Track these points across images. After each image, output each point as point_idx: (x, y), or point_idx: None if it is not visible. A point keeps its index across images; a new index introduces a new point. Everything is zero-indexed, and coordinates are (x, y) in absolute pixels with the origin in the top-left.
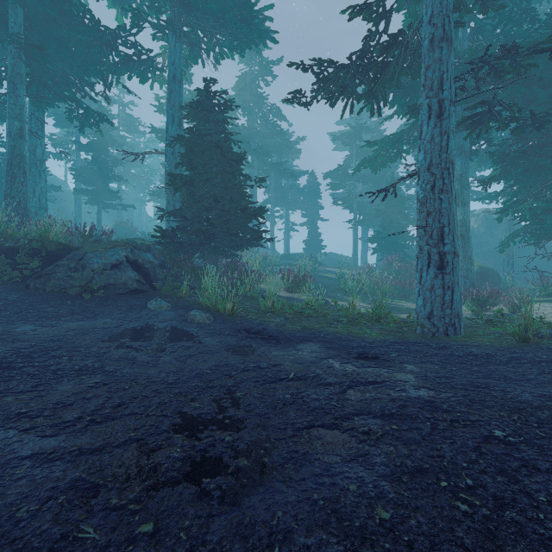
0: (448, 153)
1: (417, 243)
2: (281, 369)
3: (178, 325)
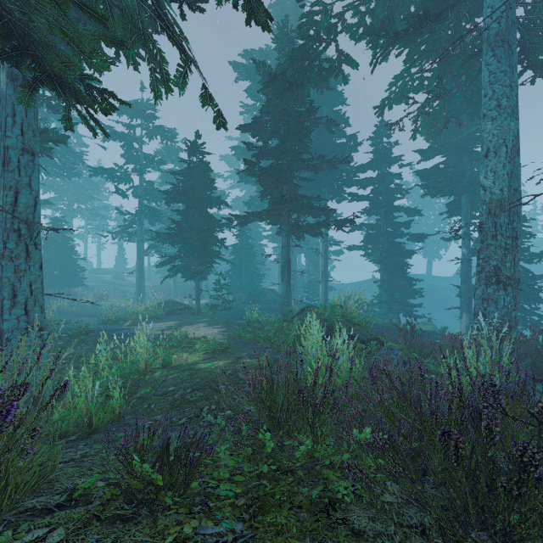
0: (142, 268)
1: (136, 289)
2: (94, 320)
3: (59, 316)
